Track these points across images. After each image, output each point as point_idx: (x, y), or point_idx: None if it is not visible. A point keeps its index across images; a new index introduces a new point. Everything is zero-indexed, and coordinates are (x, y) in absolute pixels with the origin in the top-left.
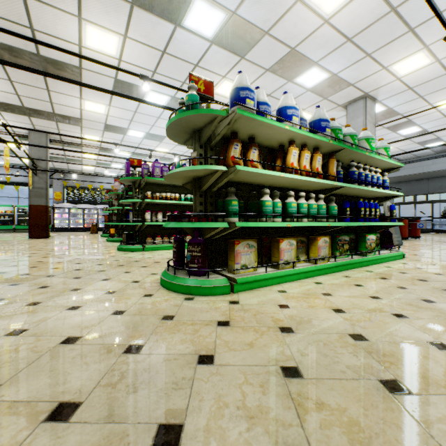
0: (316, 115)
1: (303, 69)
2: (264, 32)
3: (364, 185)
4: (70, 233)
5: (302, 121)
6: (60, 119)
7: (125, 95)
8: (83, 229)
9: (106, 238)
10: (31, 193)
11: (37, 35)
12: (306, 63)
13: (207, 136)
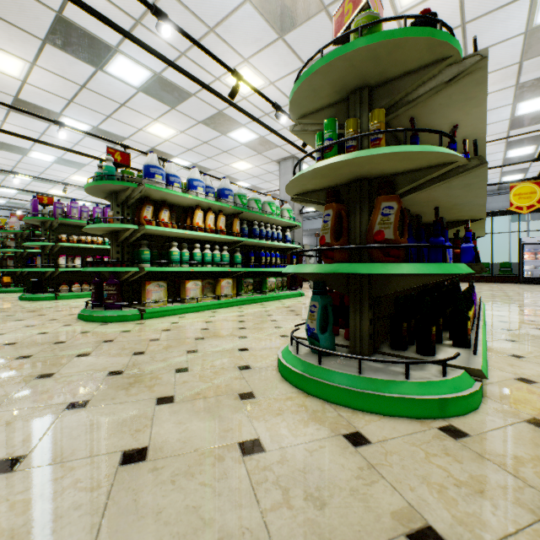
0: (222, 184)
1: (234, 127)
2: (191, 94)
3: (265, 239)
4: None
5: (209, 189)
6: None
7: (37, 140)
8: None
9: None
10: None
11: None
12: (236, 123)
13: (123, 198)
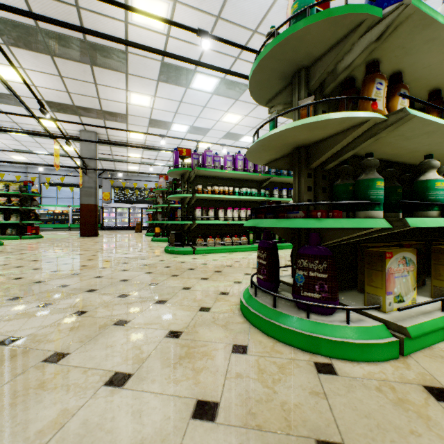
0: None
1: None
2: None
3: None
4: (117, 232)
5: None
6: (108, 117)
7: (179, 57)
8: (129, 228)
9: (150, 237)
10: (81, 192)
11: (82, 15)
12: None
13: (325, 72)
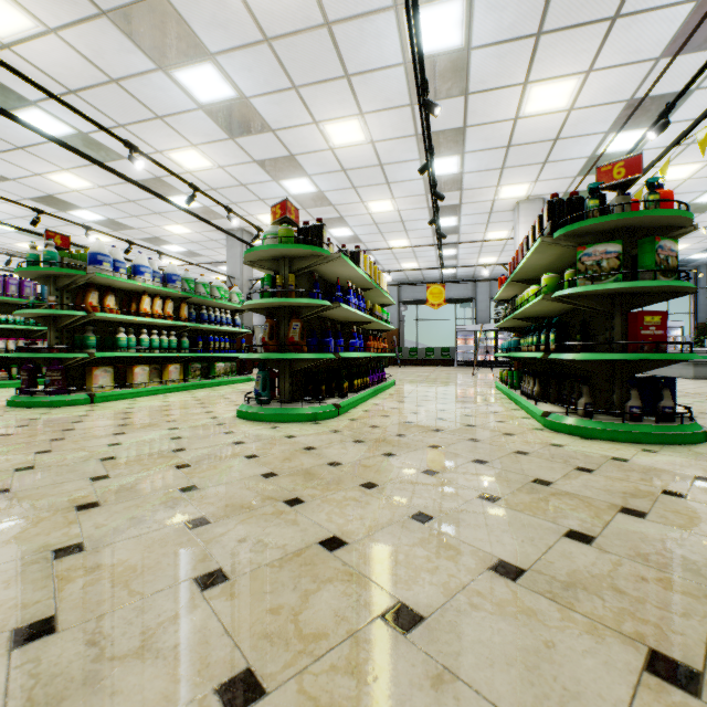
0: (169, 269)
1: (173, 193)
2: (124, 157)
3: (214, 324)
4: None
5: (156, 274)
6: None
7: None
8: None
9: None
10: None
11: None
12: (176, 190)
13: (66, 283)
